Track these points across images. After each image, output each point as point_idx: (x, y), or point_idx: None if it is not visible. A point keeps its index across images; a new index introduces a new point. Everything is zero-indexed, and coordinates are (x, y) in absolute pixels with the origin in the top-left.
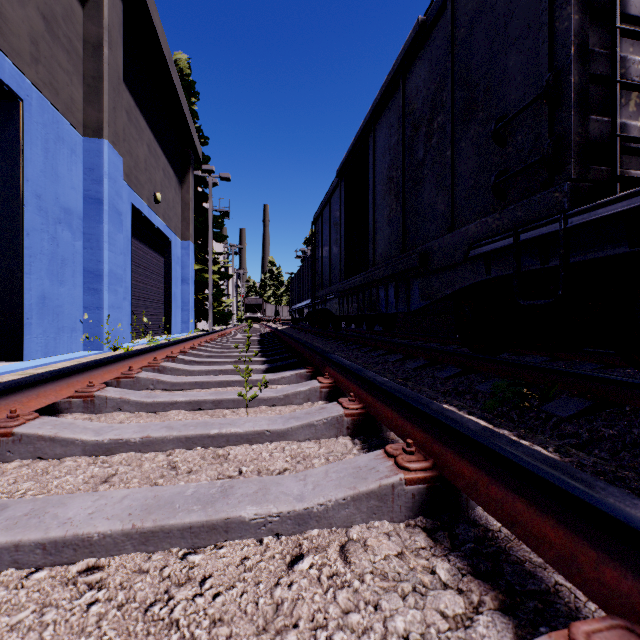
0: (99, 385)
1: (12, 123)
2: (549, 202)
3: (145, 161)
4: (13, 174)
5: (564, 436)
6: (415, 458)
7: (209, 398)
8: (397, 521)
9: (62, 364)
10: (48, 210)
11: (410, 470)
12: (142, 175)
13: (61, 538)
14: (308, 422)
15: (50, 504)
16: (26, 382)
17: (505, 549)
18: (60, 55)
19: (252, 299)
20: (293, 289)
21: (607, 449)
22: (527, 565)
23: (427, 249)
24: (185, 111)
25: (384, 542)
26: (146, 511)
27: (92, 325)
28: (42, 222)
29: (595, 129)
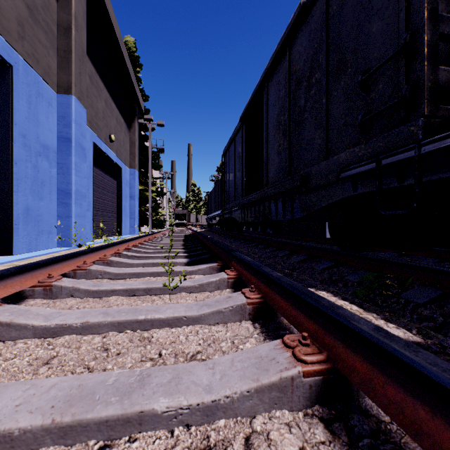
0: (57, 276)
1: (4, 83)
2: (406, 134)
3: (103, 112)
4: (5, 120)
5: (423, 320)
6: (310, 350)
7: (141, 287)
8: (296, 410)
9: (40, 257)
10: (31, 146)
11: (307, 363)
12: (101, 122)
13: None
14: (217, 309)
15: None
16: None
17: (401, 445)
18: (40, 34)
19: (180, 210)
20: (208, 203)
21: None
22: None
23: (307, 173)
24: (132, 76)
25: (286, 436)
26: (68, 403)
27: (64, 229)
28: (26, 155)
29: (443, 76)
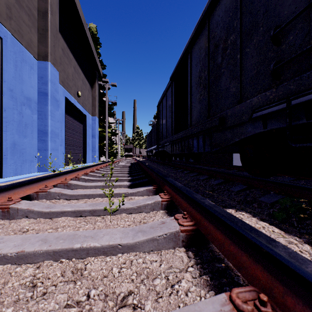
0: (16, 199)
1: None
2: None
3: (72, 75)
4: None
5: None
6: None
7: (87, 209)
8: None
9: (22, 180)
10: (17, 98)
11: None
12: (71, 82)
13: None
14: (152, 237)
15: None
16: None
17: None
18: (24, 16)
19: (128, 145)
20: (148, 140)
21: None
22: None
23: (223, 115)
24: (93, 50)
25: None
26: None
27: (42, 159)
28: (13, 104)
29: None
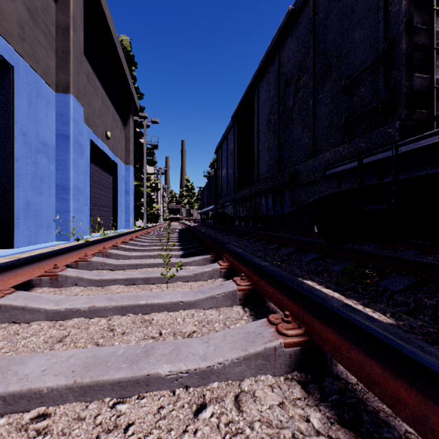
0: (62, 267)
1: (5, 83)
2: (384, 136)
3: (99, 110)
4: (6, 118)
5: (397, 305)
6: (291, 326)
7: (140, 276)
8: (278, 375)
9: (40, 250)
10: (31, 143)
11: (288, 336)
12: (97, 119)
13: (18, 392)
14: (211, 295)
15: (13, 362)
16: (7, 266)
17: (363, 400)
18: (39, 36)
19: (174, 205)
20: (202, 198)
21: (429, 315)
22: (381, 414)
23: (295, 170)
24: (127, 75)
25: (269, 394)
26: (86, 368)
27: (62, 223)
28: (27, 152)
29: (418, 83)
